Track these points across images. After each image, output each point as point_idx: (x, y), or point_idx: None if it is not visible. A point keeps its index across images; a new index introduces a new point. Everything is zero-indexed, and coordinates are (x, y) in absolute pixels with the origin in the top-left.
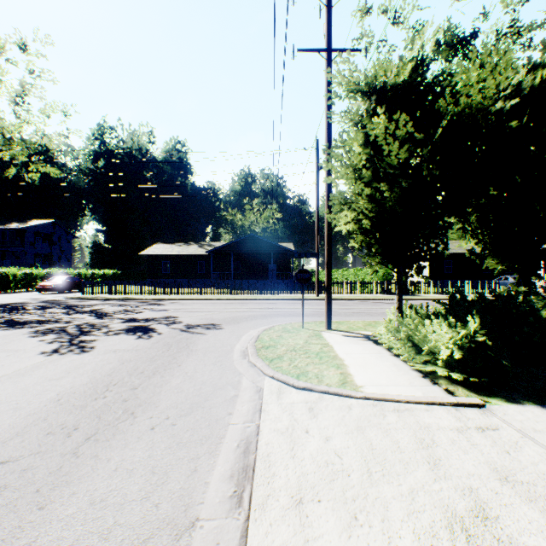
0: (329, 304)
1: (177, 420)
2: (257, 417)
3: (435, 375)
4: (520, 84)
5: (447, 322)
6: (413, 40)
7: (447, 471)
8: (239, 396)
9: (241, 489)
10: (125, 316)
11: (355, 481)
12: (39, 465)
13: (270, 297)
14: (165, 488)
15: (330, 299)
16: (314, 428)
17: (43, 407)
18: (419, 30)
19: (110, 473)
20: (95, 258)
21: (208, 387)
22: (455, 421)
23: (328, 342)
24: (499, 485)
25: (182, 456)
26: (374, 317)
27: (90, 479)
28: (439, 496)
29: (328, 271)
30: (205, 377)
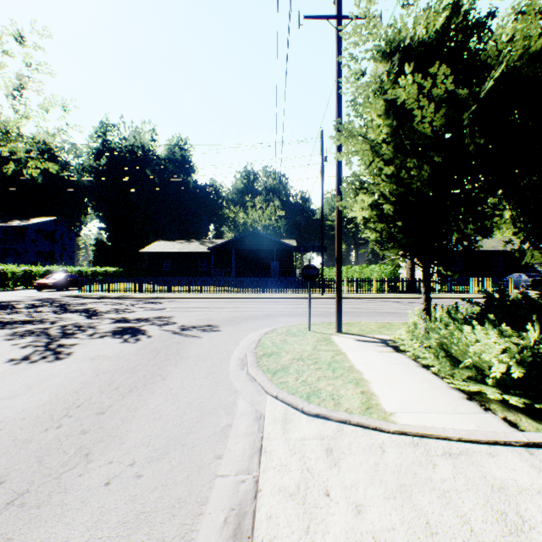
0: (339, 304)
1: (145, 467)
2: (255, 464)
3: (483, 396)
4: None
5: (497, 328)
6: None
7: None
8: (232, 426)
9: None
10: (117, 315)
11: None
12: None
13: (272, 295)
14: None
15: (340, 298)
16: (336, 487)
17: None
18: None
19: None
20: (98, 256)
21: (194, 412)
22: (536, 474)
23: (341, 348)
24: None
25: None
26: (387, 318)
27: None
28: None
29: (338, 267)
30: (192, 396)
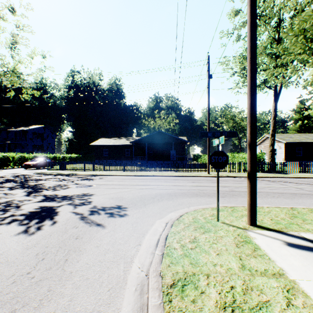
0: (253, 195)
1: None
2: None
3: None
4: None
5: None
6: None
7: None
8: None
9: None
10: (51, 192)
11: None
12: None
13: (172, 174)
14: None
15: (255, 187)
16: None
17: None
18: None
19: None
20: (68, 148)
21: None
22: None
23: (282, 269)
24: None
25: None
26: (280, 200)
27: None
28: None
29: (251, 153)
30: None
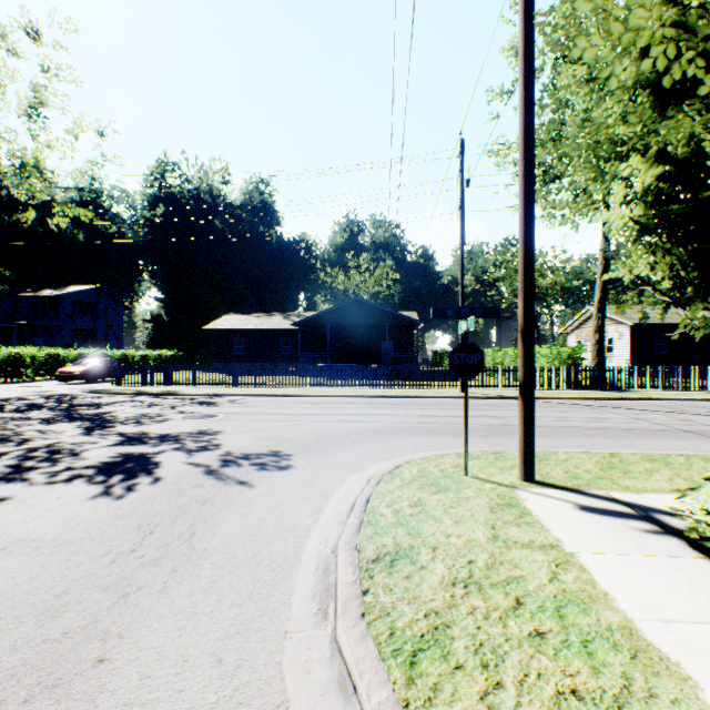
0: (529, 424)
1: None
2: None
3: None
4: None
5: None
6: None
7: None
8: None
9: None
10: (135, 428)
11: None
12: None
13: (385, 392)
14: None
15: (531, 411)
16: None
17: None
18: None
19: None
20: (153, 336)
21: None
22: None
23: (558, 539)
24: None
25: None
26: (596, 441)
27: None
28: None
29: (525, 348)
30: None
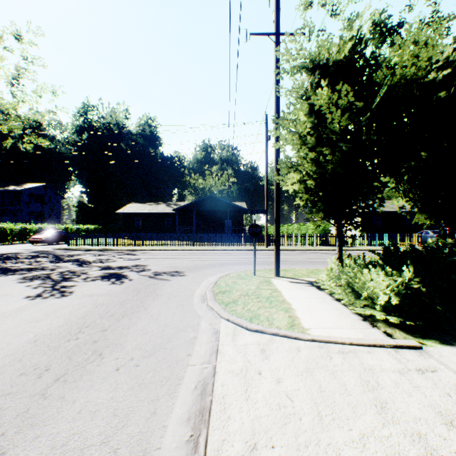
0: (277, 255)
1: (141, 361)
2: (213, 358)
3: (373, 318)
4: (448, 59)
5: (384, 270)
6: (352, 22)
7: (394, 415)
8: (198, 337)
9: (198, 433)
10: (102, 264)
11: (306, 425)
12: (8, 407)
13: (226, 248)
14: (125, 432)
15: (278, 249)
16: (266, 370)
17: (21, 348)
18: (357, 13)
19: (74, 415)
20: (80, 216)
21: (170, 329)
22: (396, 362)
23: (277, 288)
24: (446, 430)
25: (143, 398)
26: (316, 266)
27: (54, 422)
28: (389, 442)
29: (276, 226)
30: (168, 320)
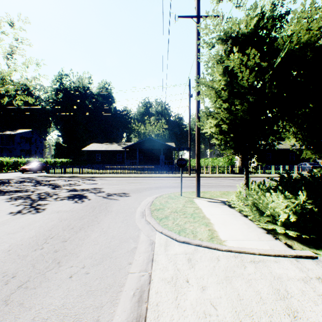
0: (198, 181)
1: (90, 269)
2: (149, 267)
3: (275, 232)
4: None
5: (283, 194)
6: (256, 3)
7: None
8: (137, 248)
9: None
10: (70, 187)
11: None
12: None
13: (160, 175)
14: None
15: (199, 177)
16: (192, 278)
17: None
18: None
19: None
20: (57, 152)
21: (116, 240)
22: (298, 271)
23: (198, 206)
24: None
25: (89, 305)
26: (226, 189)
27: None
28: None
29: (197, 159)
30: (114, 232)
